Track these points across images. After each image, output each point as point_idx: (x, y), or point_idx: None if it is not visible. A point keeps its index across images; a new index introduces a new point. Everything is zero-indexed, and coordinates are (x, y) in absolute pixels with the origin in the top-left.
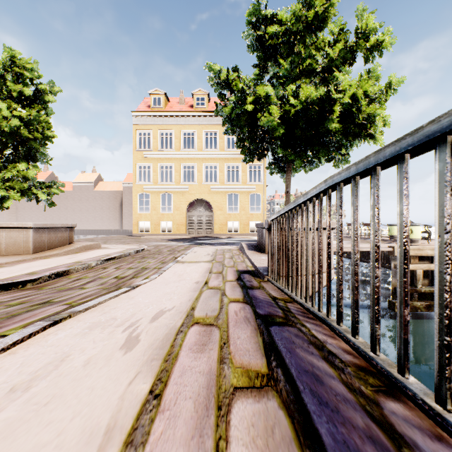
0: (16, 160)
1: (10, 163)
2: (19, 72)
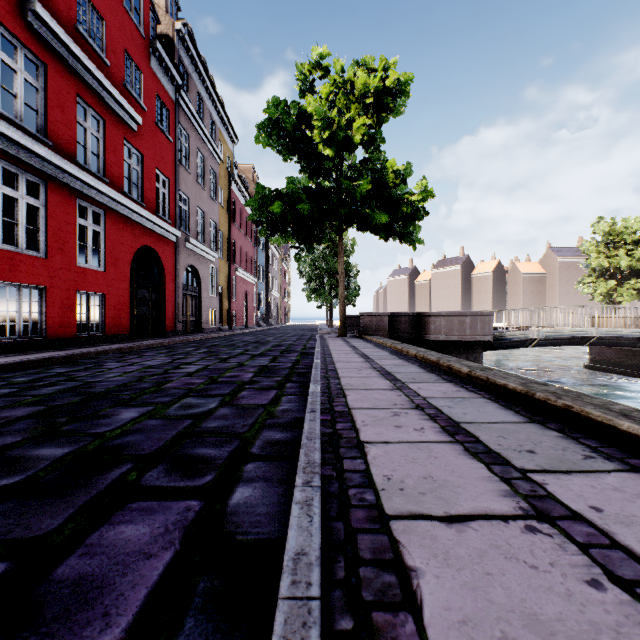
0: (628, 279)
1: (625, 280)
2: (630, 228)
